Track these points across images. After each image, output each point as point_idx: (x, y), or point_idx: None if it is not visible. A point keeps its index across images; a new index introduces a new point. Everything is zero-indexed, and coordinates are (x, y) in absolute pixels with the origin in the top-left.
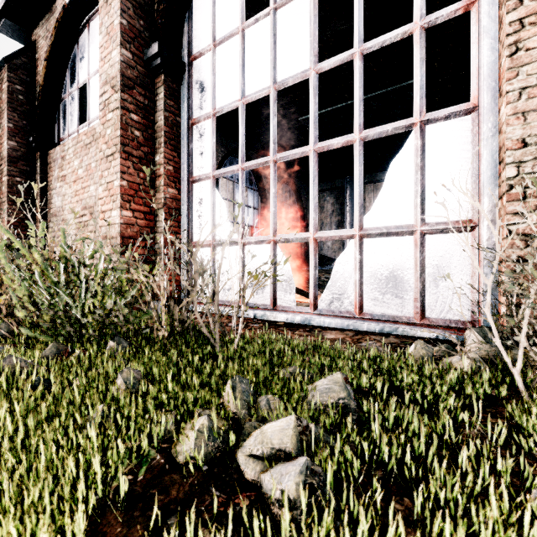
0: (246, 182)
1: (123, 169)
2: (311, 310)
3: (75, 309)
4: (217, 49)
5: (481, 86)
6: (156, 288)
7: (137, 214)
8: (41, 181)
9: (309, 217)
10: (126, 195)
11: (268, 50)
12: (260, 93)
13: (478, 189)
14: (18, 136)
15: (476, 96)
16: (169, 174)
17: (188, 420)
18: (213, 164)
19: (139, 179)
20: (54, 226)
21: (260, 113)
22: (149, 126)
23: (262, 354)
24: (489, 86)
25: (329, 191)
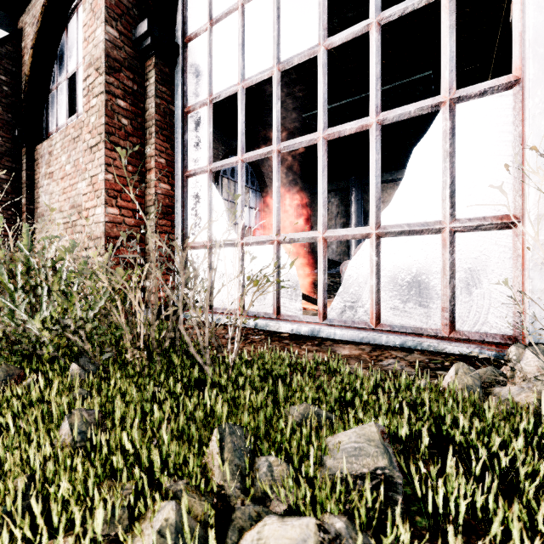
0: (248, 182)
1: (109, 161)
2: (320, 320)
3: (31, 323)
4: (214, 28)
5: (525, 53)
6: (132, 297)
7: (124, 211)
8: (28, 179)
9: (313, 219)
10: (111, 191)
11: (270, 26)
12: (262, 75)
13: (522, 177)
14: (2, 130)
15: (518, 66)
16: (161, 167)
17: (149, 502)
18: (210, 157)
19: (127, 173)
20: (42, 226)
21: (262, 109)
22: (139, 114)
23: (263, 380)
24: (536, 54)
25: (333, 192)
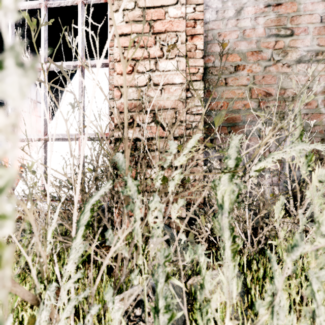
0: (35, 97)
1: None
2: None
3: None
4: None
5: None
6: None
7: None
8: None
9: None
10: None
11: None
12: None
13: None
14: None
15: None
16: None
17: None
18: None
19: None
20: None
21: (40, 47)
22: None
23: None
24: None
25: None
